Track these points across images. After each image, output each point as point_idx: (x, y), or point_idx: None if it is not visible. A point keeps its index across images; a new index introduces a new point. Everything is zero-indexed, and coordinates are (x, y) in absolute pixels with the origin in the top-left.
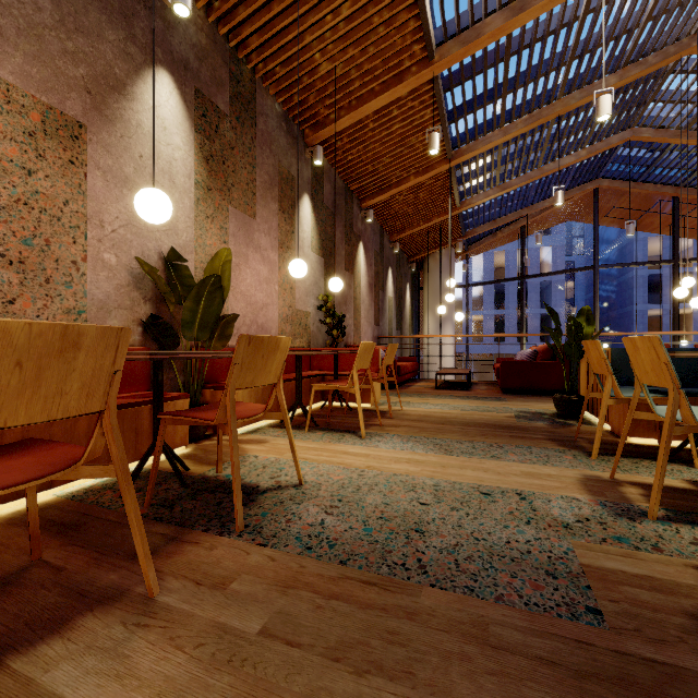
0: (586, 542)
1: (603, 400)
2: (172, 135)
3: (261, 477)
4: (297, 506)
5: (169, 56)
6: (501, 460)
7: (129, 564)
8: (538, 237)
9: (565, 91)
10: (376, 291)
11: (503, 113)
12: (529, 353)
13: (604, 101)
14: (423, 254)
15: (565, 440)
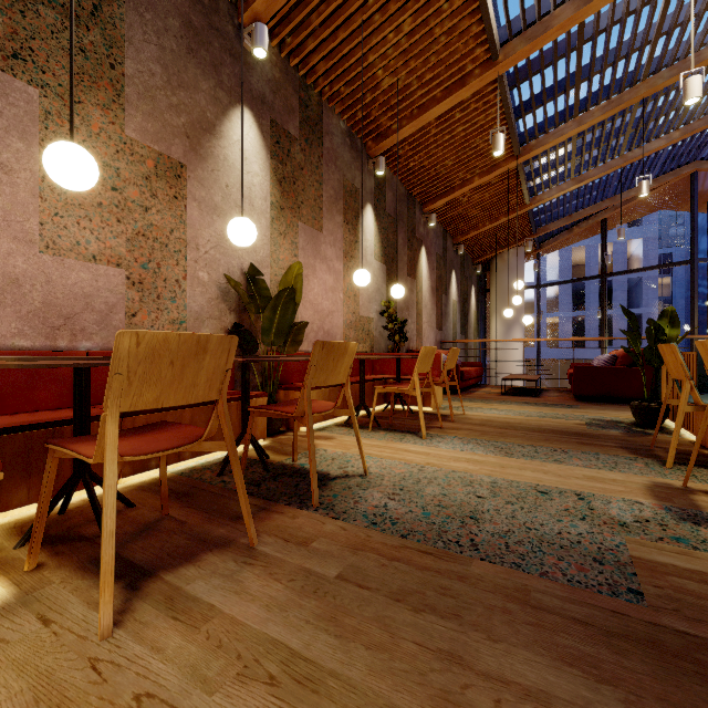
0: (640, 539)
1: (680, 407)
2: (252, 164)
3: (330, 467)
4: (363, 491)
5: (249, 94)
6: (563, 464)
7: (232, 523)
8: (620, 231)
9: (651, 70)
10: (439, 295)
11: (576, 103)
12: (607, 358)
13: (693, 83)
14: (490, 255)
15: (639, 448)
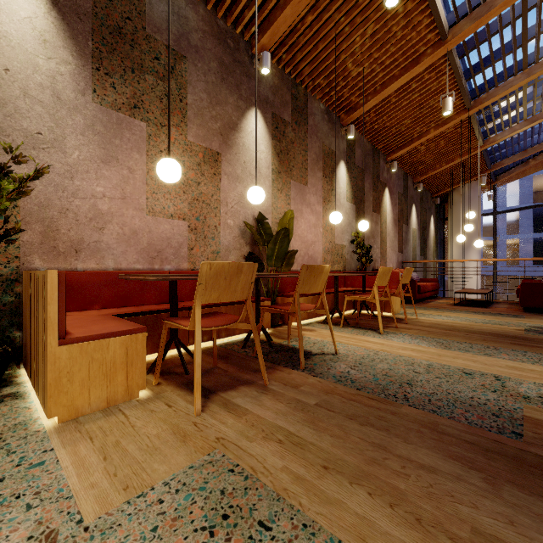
0: (536, 407)
1: None
2: (260, 145)
3: (312, 348)
4: (333, 363)
5: (258, 99)
6: (491, 357)
7: (253, 373)
8: None
9: None
10: (400, 225)
11: (525, 59)
12: None
13: None
14: (447, 189)
15: None
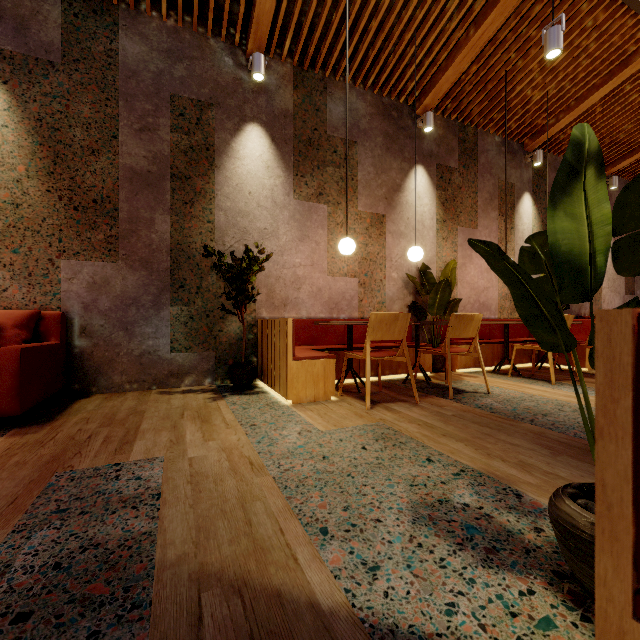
0: None
1: None
2: (423, 199)
3: (467, 388)
4: (481, 398)
5: (421, 155)
6: None
7: (409, 397)
8: None
9: None
10: None
11: None
12: None
13: None
14: None
15: None
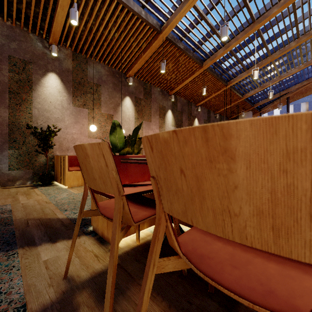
0: None
1: None
2: (129, 109)
3: None
4: None
5: (129, 93)
6: None
7: None
8: (279, 106)
9: (273, 52)
10: None
11: (244, 67)
12: None
13: (254, 73)
14: (235, 116)
15: None
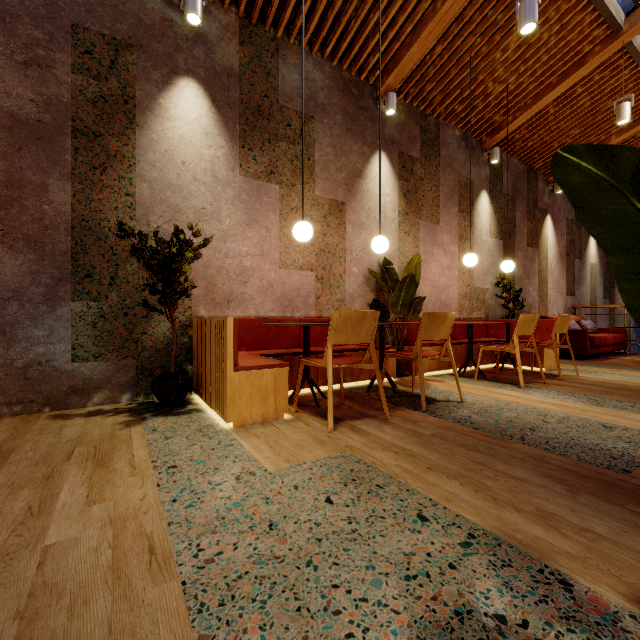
0: None
1: None
2: (385, 188)
3: (437, 395)
4: (456, 409)
5: (383, 141)
6: None
7: (376, 410)
8: None
9: None
10: (570, 260)
11: None
12: None
13: None
14: None
15: None
